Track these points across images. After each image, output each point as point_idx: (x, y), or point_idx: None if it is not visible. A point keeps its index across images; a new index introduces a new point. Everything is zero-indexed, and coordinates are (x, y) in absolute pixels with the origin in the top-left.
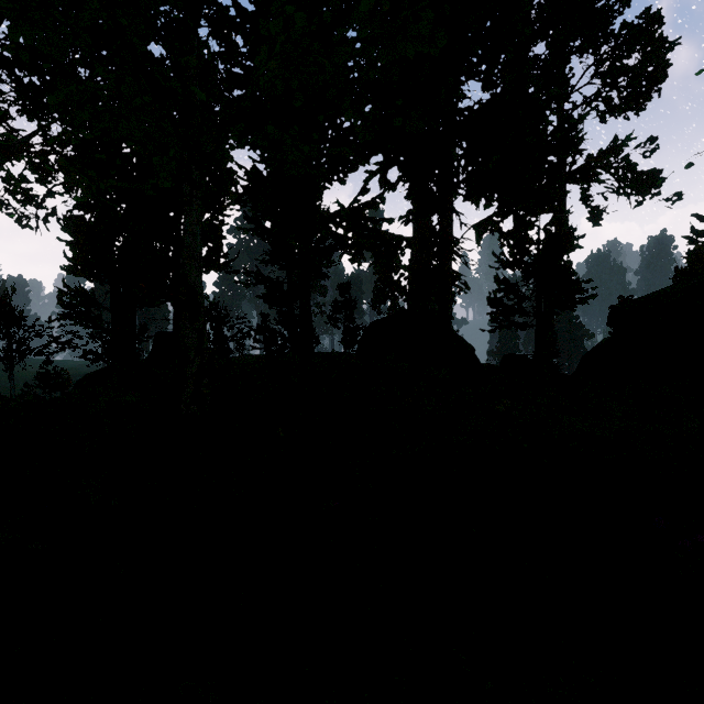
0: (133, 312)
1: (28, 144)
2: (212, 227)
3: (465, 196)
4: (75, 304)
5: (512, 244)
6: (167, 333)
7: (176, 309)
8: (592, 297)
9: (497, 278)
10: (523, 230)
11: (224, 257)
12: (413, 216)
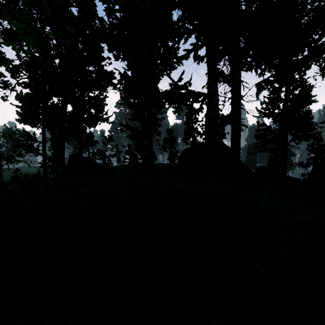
0: (63, 144)
1: (10, 60)
2: (99, 98)
3: (247, 68)
4: (23, 139)
5: (267, 103)
6: (74, 155)
7: (79, 142)
8: (318, 133)
9: (258, 123)
10: (276, 93)
11: (106, 114)
12: (207, 89)
